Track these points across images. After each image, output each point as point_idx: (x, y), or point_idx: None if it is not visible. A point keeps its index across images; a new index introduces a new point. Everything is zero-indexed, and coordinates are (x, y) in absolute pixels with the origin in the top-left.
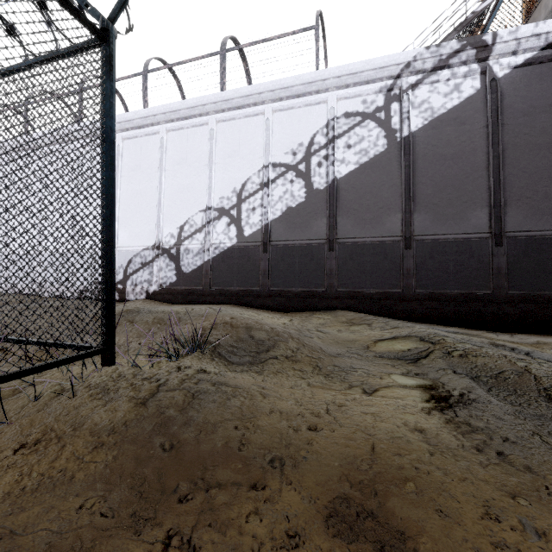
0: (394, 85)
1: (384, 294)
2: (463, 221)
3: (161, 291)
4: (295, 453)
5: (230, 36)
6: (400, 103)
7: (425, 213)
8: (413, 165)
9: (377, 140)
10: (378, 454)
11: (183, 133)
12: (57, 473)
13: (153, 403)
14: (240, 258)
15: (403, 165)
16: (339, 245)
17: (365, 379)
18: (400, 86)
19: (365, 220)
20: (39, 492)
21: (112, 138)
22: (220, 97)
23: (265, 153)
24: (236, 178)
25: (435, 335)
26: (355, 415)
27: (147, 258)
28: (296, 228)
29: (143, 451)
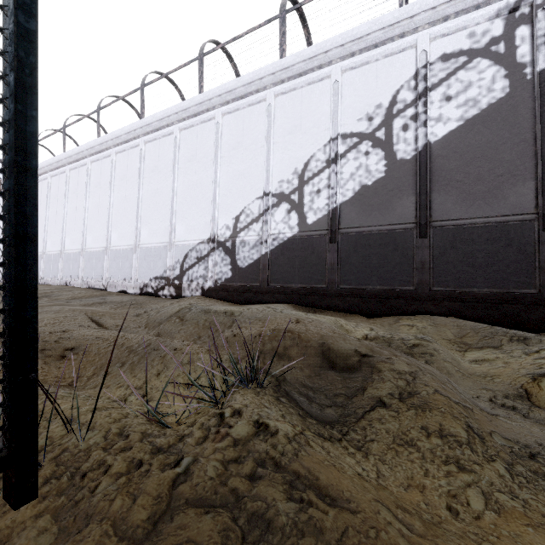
0: (521, 2)
1: (507, 296)
2: None
3: (216, 287)
4: None
5: None
6: (531, 25)
7: None
8: None
9: (492, 83)
10: None
11: (238, 114)
12: None
13: None
14: (302, 250)
15: (538, 111)
16: (434, 230)
17: None
18: (531, 1)
19: (474, 194)
20: None
21: None
22: (279, 65)
23: (332, 124)
24: (298, 158)
25: None
26: None
27: (202, 252)
28: (372, 211)
29: None
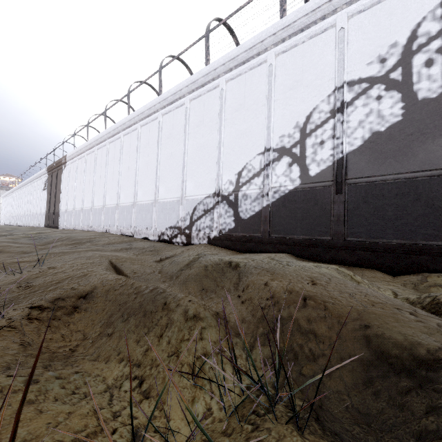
0: None
1: None
2: None
3: (221, 236)
4: None
5: None
6: None
7: None
8: None
9: None
10: None
11: (241, 79)
12: None
13: None
14: (304, 202)
15: None
16: None
17: None
18: None
19: None
20: None
21: None
22: (280, 25)
23: (337, 72)
24: (299, 111)
25: None
26: None
27: (208, 205)
28: (386, 159)
29: None
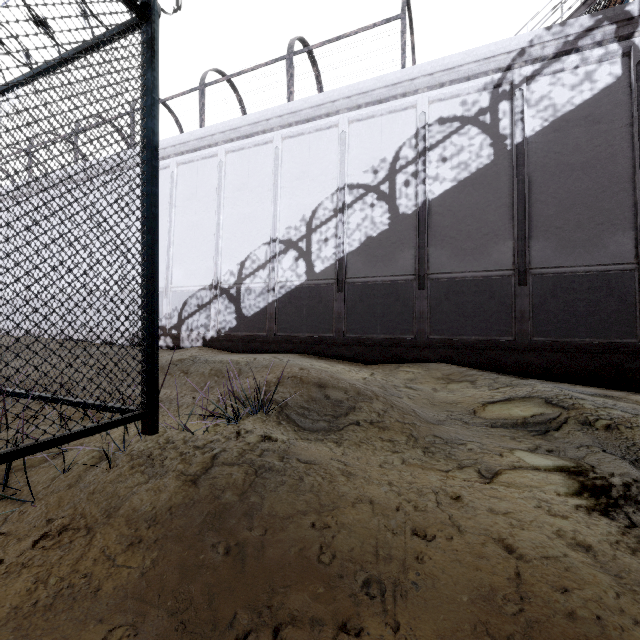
0: (503, 80)
1: (490, 343)
2: (598, 248)
3: (220, 337)
4: (399, 574)
5: (298, 37)
6: (511, 102)
7: (545, 240)
8: (529, 179)
9: (480, 149)
10: (528, 587)
11: (244, 154)
12: (80, 581)
13: (206, 482)
14: (310, 298)
15: (515, 179)
16: (431, 282)
17: (479, 457)
18: (511, 80)
19: (465, 250)
20: (53, 610)
21: (155, 144)
22: (286, 109)
23: (339, 173)
24: (305, 204)
25: (566, 398)
26: (480, 516)
27: (203, 299)
28: (377, 262)
29: (190, 555)
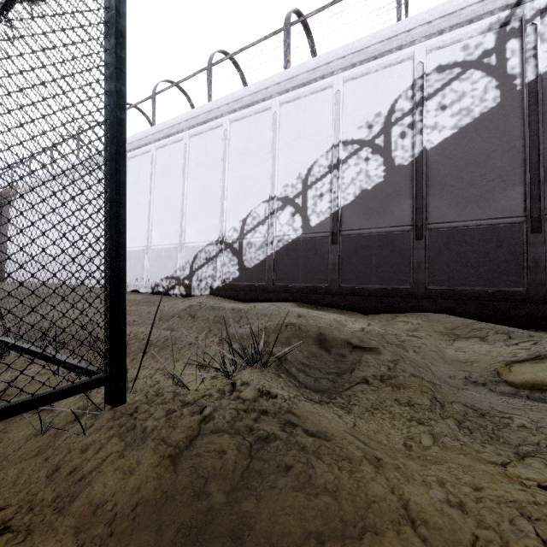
0: (511, 17)
1: (497, 294)
2: None
3: (224, 286)
4: None
5: (294, 10)
6: (521, 39)
7: None
8: (543, 118)
9: (484, 93)
10: None
11: (245, 122)
12: None
13: (187, 467)
14: (305, 251)
15: (526, 120)
16: (430, 232)
17: (540, 443)
18: (521, 16)
19: (467, 198)
20: None
21: (120, 27)
22: (284, 76)
23: (334, 131)
24: (301, 163)
25: None
26: None
27: (211, 253)
28: (372, 214)
29: None
